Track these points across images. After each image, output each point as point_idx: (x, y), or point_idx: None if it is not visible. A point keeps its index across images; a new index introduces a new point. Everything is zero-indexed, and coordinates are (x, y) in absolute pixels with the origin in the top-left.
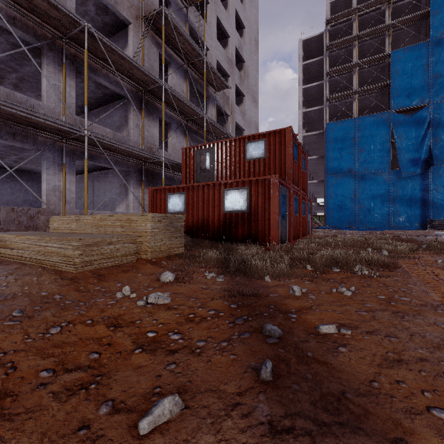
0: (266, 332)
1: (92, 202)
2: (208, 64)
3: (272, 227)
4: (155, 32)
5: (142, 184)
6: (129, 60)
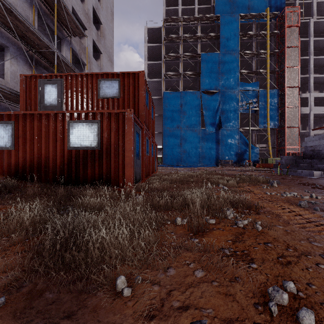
0: None
1: None
2: None
3: (127, 166)
4: None
5: None
6: None
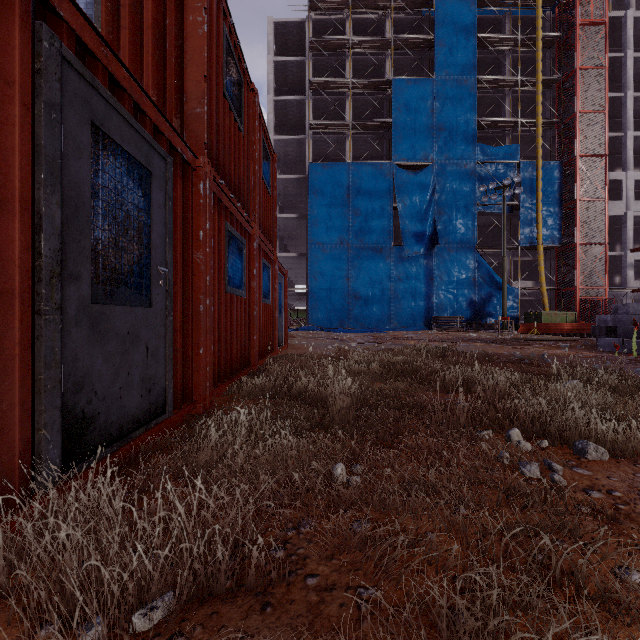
0: None
1: None
2: None
3: None
4: None
5: None
6: None
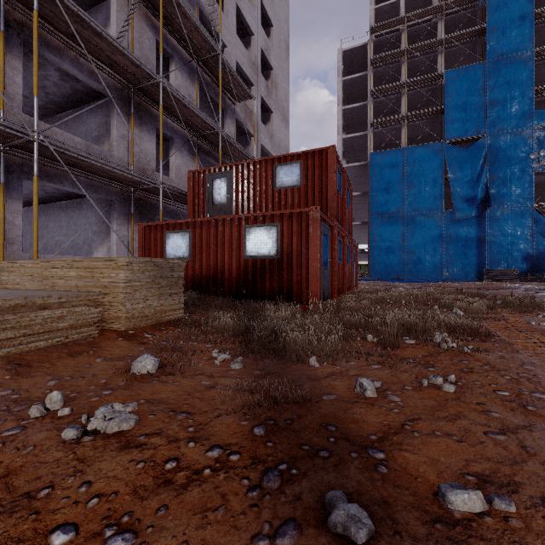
0: (335, 527)
1: (58, 243)
2: (225, 62)
3: (312, 278)
4: (151, 11)
5: (131, 219)
6: (108, 38)
